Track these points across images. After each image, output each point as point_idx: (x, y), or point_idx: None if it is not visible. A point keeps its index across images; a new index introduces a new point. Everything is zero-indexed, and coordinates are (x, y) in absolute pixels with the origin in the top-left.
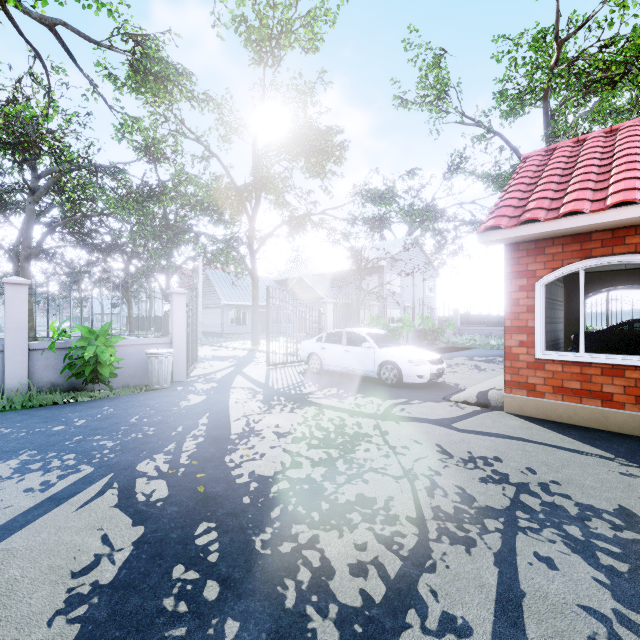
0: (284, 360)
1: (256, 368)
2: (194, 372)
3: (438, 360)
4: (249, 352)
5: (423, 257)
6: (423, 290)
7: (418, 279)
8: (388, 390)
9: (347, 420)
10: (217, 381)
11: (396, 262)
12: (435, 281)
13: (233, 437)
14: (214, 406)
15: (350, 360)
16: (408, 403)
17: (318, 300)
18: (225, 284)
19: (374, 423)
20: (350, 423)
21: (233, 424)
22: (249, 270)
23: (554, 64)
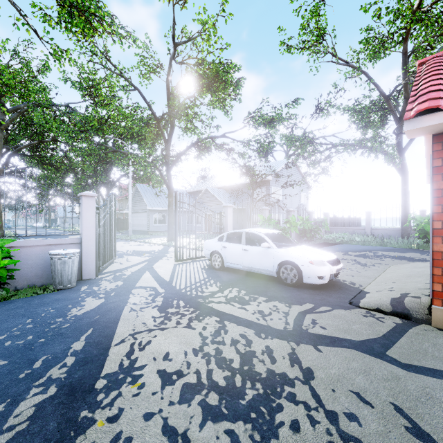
0: (191, 255)
1: (165, 263)
2: (109, 268)
3: (335, 260)
4: (164, 247)
5: (298, 174)
6: (298, 199)
7: (295, 191)
8: (289, 291)
9: (254, 343)
10: (124, 279)
11: (279, 177)
12: (307, 192)
13: (99, 385)
14: (104, 316)
15: (249, 259)
16: (316, 311)
17: (220, 206)
18: (150, 194)
19: (288, 350)
20: (258, 350)
21: (112, 352)
22: (166, 182)
23: (417, 8)
